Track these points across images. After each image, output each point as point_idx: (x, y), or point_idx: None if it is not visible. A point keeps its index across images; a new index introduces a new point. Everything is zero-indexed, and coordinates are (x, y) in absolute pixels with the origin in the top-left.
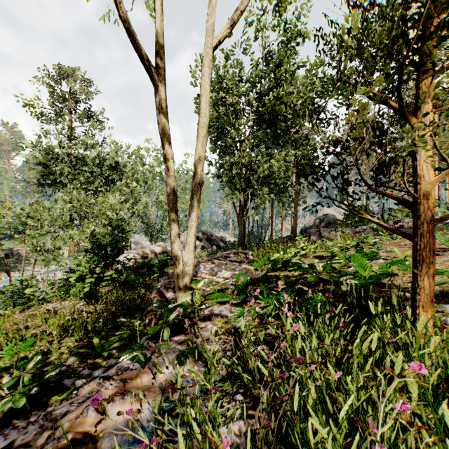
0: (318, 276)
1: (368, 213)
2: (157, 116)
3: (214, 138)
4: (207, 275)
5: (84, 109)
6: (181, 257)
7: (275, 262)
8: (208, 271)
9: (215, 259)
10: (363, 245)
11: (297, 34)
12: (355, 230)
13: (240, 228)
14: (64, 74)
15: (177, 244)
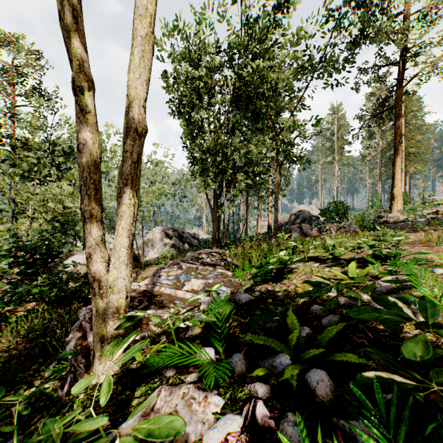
0: (426, 338)
1: (344, 209)
2: (58, 4)
3: (185, 122)
4: (168, 289)
5: (32, 85)
6: (104, 275)
7: (266, 270)
8: (171, 281)
9: (183, 262)
10: (381, 245)
11: (277, 7)
12: (339, 226)
13: (214, 224)
14: (4, 41)
15: (95, 249)
